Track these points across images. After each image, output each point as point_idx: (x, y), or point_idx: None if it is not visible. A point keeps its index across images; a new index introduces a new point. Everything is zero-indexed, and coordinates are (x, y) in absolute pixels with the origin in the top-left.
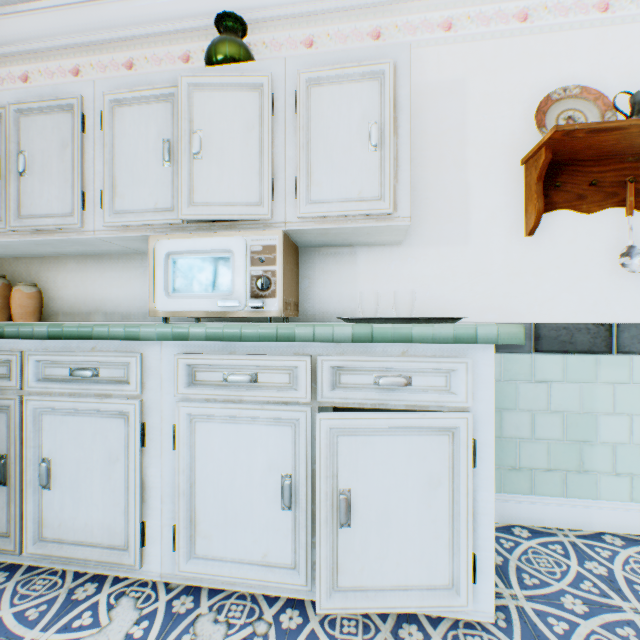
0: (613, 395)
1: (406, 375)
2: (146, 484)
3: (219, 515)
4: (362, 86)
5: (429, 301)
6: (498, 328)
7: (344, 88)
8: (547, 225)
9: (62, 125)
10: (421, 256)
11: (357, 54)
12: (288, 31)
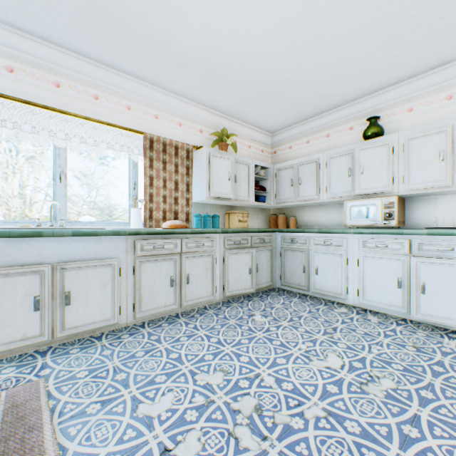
0: None
1: (450, 247)
2: (347, 276)
3: (373, 288)
4: (435, 137)
5: None
6: None
7: (425, 139)
8: None
9: (312, 168)
10: None
11: (432, 125)
12: (398, 107)
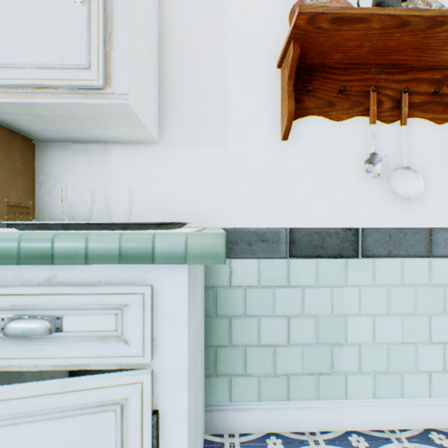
0: (359, 297)
1: (54, 315)
2: None
3: None
4: None
5: (188, 205)
6: (187, 239)
7: None
8: (301, 130)
9: None
10: (180, 157)
11: None
12: None
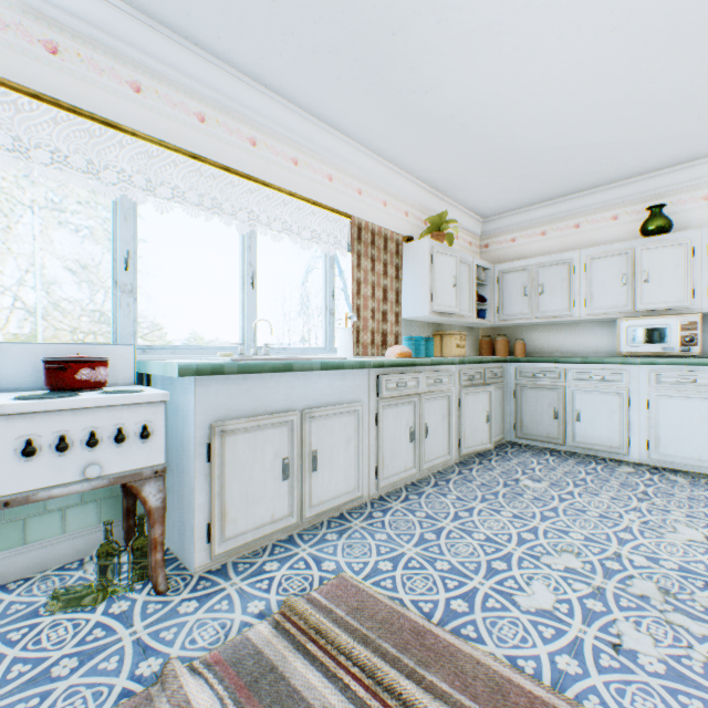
0: None
1: None
2: (629, 423)
3: (671, 438)
4: None
5: None
6: None
7: None
8: None
9: (561, 271)
10: None
11: None
12: (689, 193)
